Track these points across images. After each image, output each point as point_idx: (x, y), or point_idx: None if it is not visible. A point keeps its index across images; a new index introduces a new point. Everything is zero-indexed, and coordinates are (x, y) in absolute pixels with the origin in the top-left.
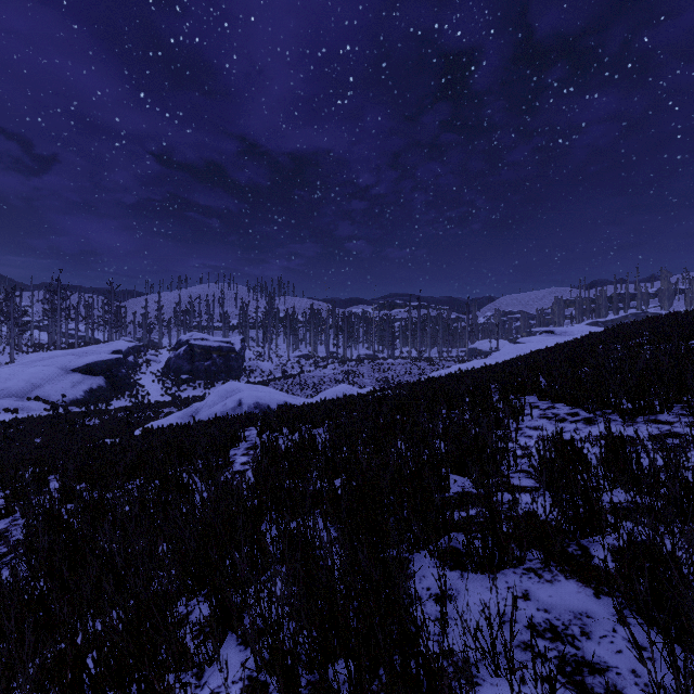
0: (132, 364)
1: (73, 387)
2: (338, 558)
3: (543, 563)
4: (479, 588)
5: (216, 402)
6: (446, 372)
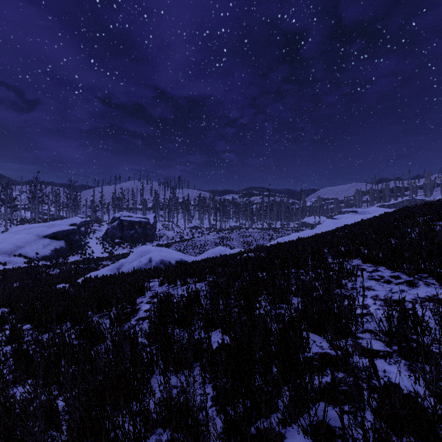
0: (84, 232)
1: (44, 248)
2: None
3: None
4: None
5: (134, 259)
6: (287, 238)
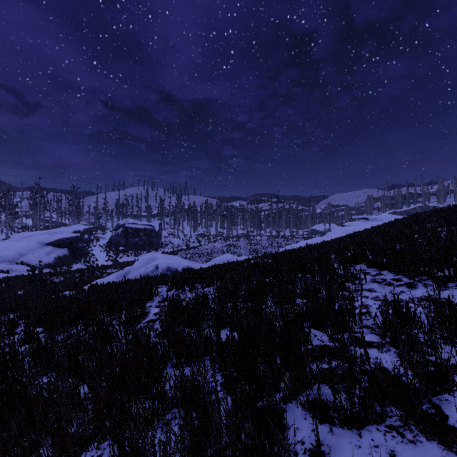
0: (87, 240)
1: (46, 255)
2: (225, 416)
3: (403, 421)
4: (348, 445)
5: (140, 267)
6: (296, 245)
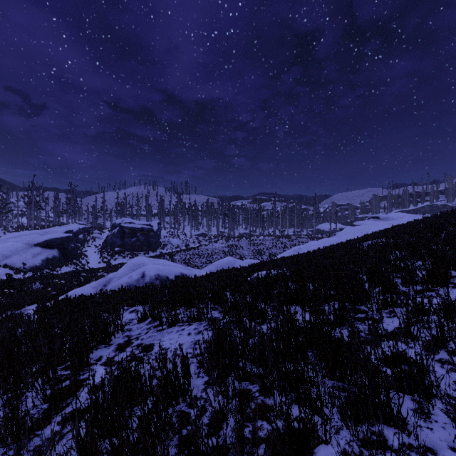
0: (82, 240)
1: (33, 257)
2: None
3: None
4: None
5: (124, 274)
6: (304, 247)
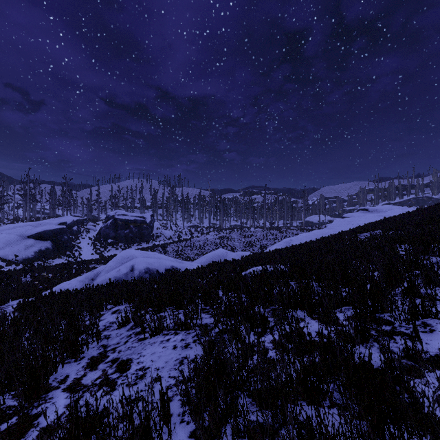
0: (76, 232)
1: (26, 249)
2: None
3: None
4: None
5: (112, 268)
6: (295, 238)
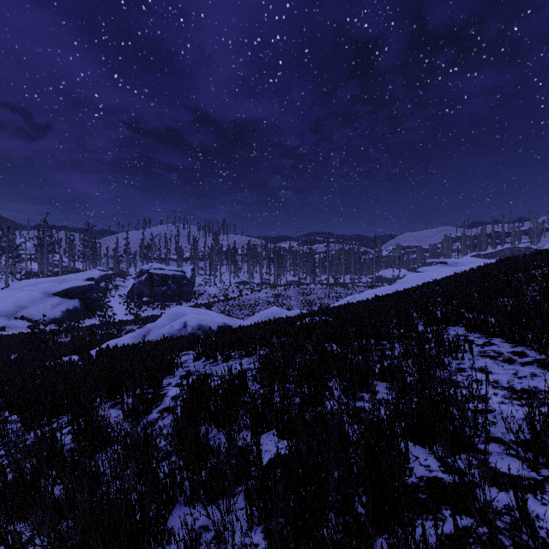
0: (104, 289)
1: (52, 308)
2: None
3: None
4: None
5: (164, 324)
6: (359, 296)
